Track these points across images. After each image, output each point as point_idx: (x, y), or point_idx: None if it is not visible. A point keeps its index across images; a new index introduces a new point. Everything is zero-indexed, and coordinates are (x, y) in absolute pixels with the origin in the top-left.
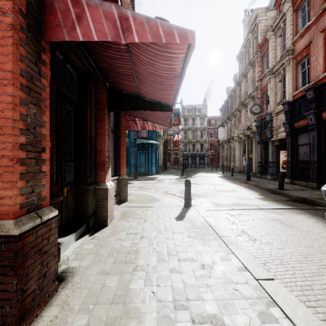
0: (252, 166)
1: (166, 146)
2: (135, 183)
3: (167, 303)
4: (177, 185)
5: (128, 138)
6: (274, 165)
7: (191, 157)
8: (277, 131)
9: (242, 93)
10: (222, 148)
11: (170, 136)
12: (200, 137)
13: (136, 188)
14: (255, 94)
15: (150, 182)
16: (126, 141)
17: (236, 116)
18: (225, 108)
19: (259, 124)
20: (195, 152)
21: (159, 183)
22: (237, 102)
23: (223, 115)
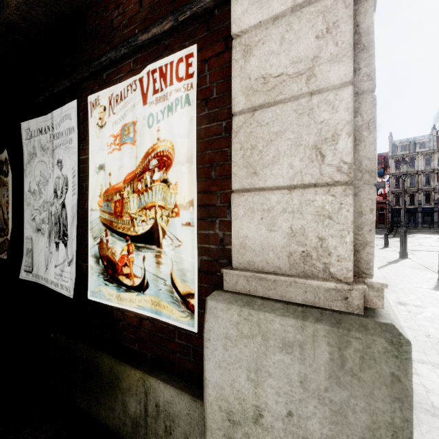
0: None
1: None
2: None
3: (375, 254)
4: (380, 241)
5: None
6: None
7: (407, 212)
8: None
9: None
10: None
11: None
12: (424, 184)
13: None
14: None
15: None
16: None
17: None
18: None
19: None
20: (415, 205)
21: None
22: None
23: None
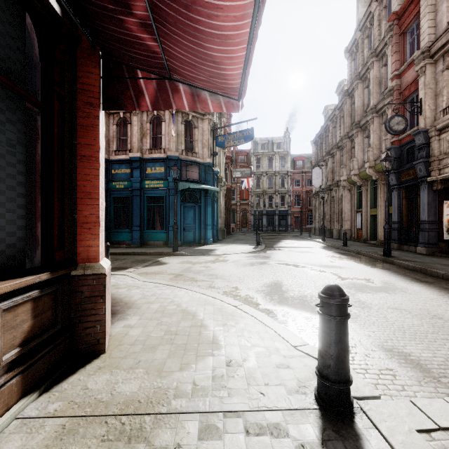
0: (377, 230)
1: (229, 198)
2: (171, 262)
3: None
4: (254, 268)
5: (164, 180)
6: (433, 228)
7: (266, 215)
8: (442, 163)
9: (357, 108)
10: (323, 199)
11: (236, 184)
12: (280, 186)
13: (168, 277)
14: (387, 102)
15: (199, 261)
16: (161, 186)
17: (344, 147)
18: (323, 138)
19: (396, 154)
20: (273, 207)
21: (218, 263)
22: (347, 124)
23: (318, 150)
